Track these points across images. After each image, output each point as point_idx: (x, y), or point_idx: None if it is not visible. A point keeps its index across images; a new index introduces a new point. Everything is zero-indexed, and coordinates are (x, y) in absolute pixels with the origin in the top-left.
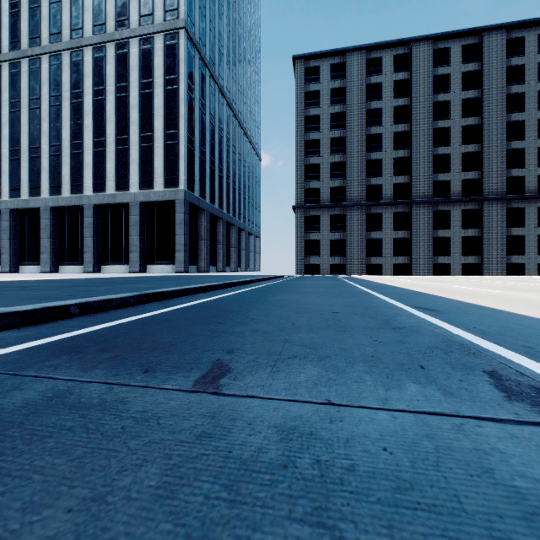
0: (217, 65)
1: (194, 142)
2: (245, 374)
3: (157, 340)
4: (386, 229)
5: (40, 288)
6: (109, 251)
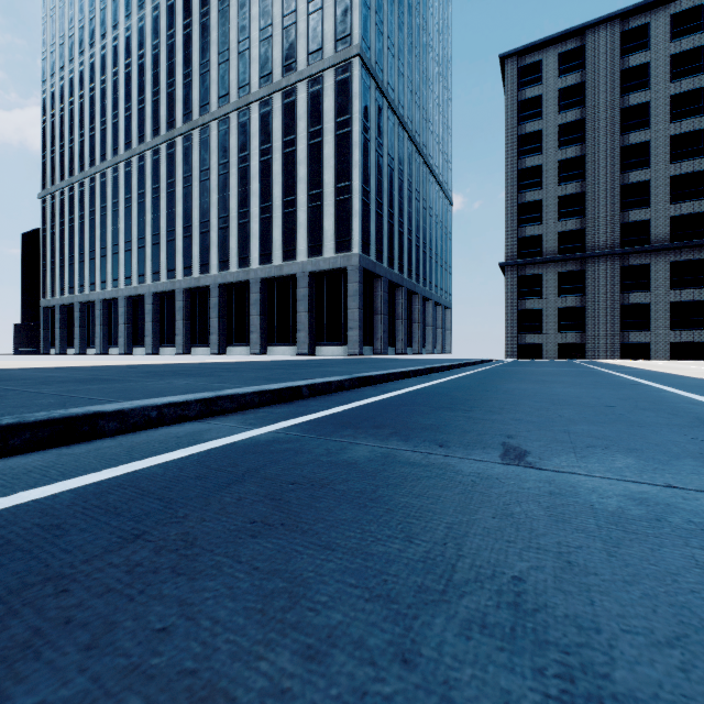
0: (396, 91)
1: (369, 193)
2: (548, 456)
3: (417, 422)
4: (656, 288)
5: (242, 370)
6: (275, 331)
